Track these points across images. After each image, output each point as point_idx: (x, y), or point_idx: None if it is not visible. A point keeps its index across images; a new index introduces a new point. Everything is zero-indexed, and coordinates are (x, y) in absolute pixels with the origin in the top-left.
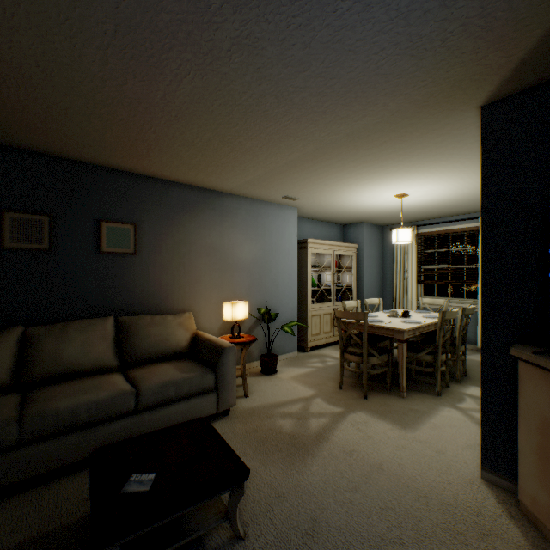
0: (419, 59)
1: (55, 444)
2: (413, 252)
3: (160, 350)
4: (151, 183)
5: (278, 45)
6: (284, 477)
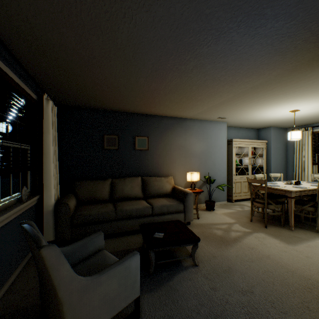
0: (284, 55)
1: (125, 222)
2: (309, 144)
3: (159, 192)
4: (154, 118)
5: (212, 64)
6: (216, 251)
